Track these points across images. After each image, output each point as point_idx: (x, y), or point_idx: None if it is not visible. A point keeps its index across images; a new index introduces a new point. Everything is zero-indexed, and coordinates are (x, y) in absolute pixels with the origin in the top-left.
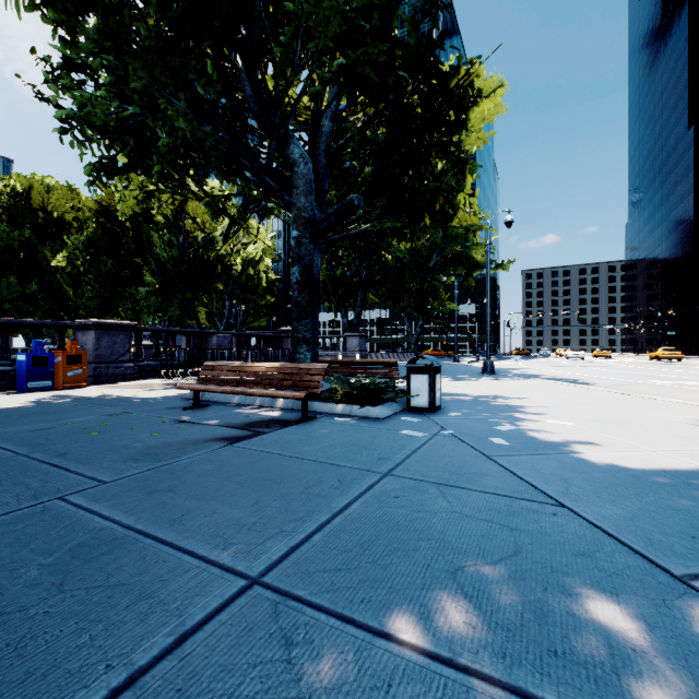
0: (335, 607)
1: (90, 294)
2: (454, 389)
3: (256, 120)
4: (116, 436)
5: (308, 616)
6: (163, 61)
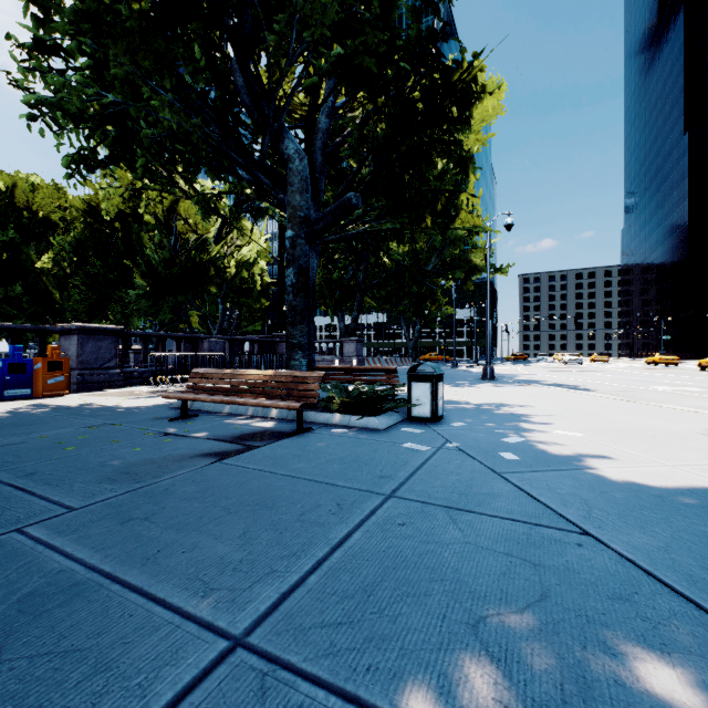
0: (336, 680)
1: (77, 297)
2: (455, 396)
3: (248, 113)
4: (93, 451)
5: (302, 694)
6: (146, 46)
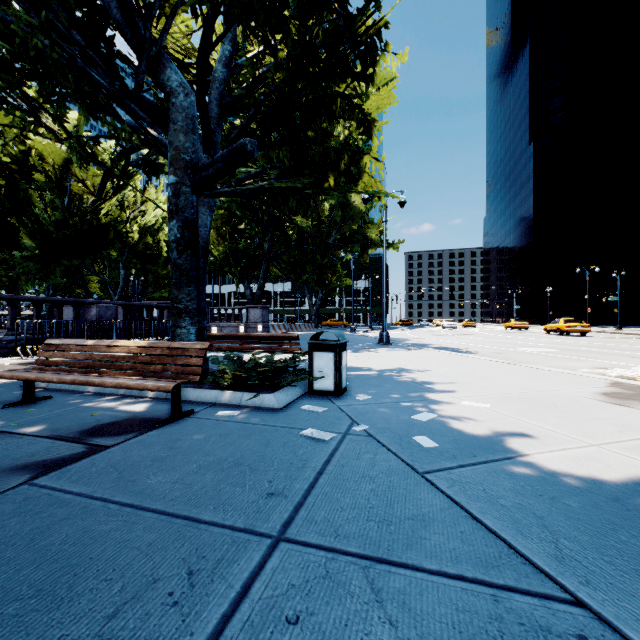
0: None
1: None
2: (357, 362)
3: (120, 32)
4: None
5: None
6: None
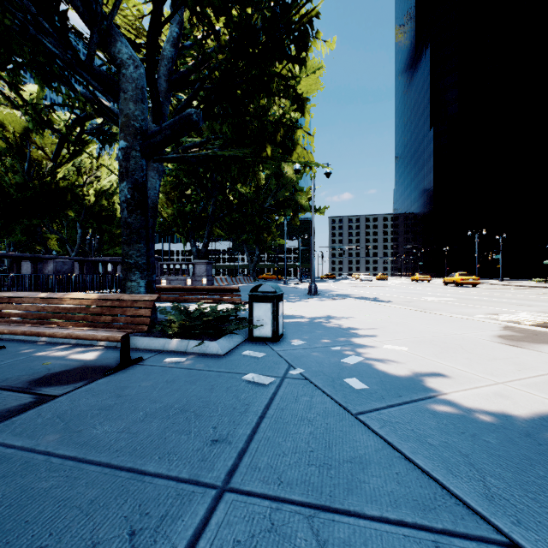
0: None
1: None
2: (290, 311)
3: (72, 5)
4: None
5: None
6: None
